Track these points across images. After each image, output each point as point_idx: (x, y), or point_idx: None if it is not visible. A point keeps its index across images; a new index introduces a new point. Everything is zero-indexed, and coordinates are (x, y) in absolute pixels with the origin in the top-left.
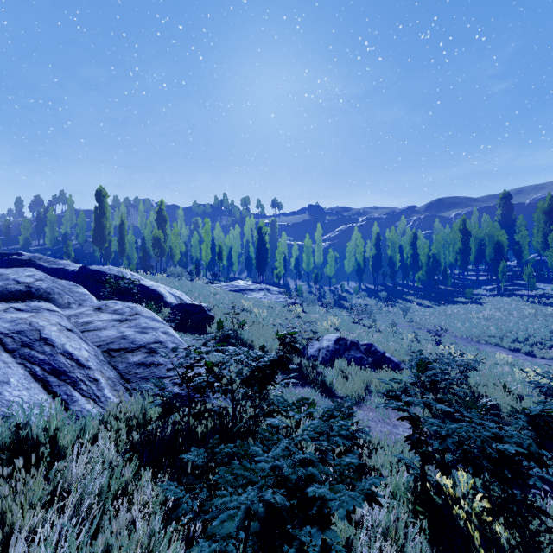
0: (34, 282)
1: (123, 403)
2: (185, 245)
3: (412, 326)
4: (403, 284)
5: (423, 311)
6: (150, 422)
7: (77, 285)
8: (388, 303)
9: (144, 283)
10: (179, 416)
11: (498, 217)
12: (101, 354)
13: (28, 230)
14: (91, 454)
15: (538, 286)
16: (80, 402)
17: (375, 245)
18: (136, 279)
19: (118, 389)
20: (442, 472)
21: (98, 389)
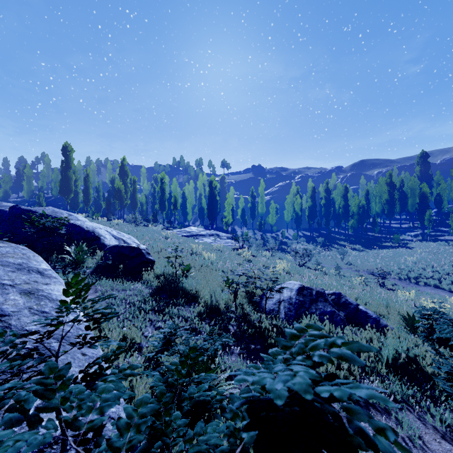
0: None
1: None
2: (145, 197)
3: (350, 268)
4: (334, 231)
5: (358, 254)
6: None
7: None
8: (324, 248)
9: (80, 224)
10: None
11: (416, 173)
12: None
13: (8, 183)
14: None
15: None
16: None
17: (311, 197)
18: (72, 219)
19: None
20: None
21: None
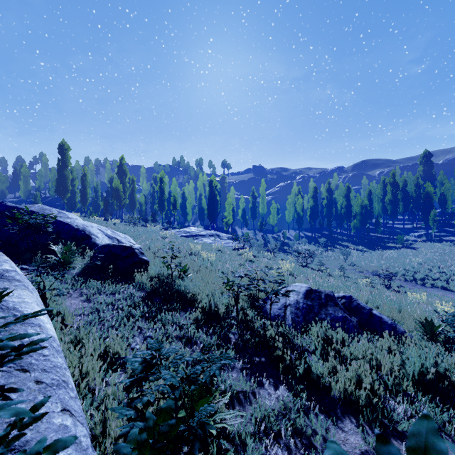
0: None
1: None
2: (145, 197)
3: (354, 269)
4: (336, 232)
5: (362, 255)
6: None
7: None
8: (327, 248)
9: (69, 222)
10: None
11: (419, 173)
12: None
13: (4, 183)
14: None
15: None
16: None
17: (313, 198)
18: (61, 217)
19: None
20: None
21: None
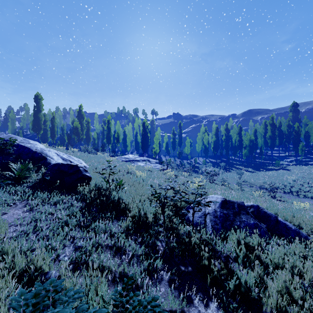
0: None
1: None
2: (97, 134)
3: (246, 184)
4: (232, 159)
5: (251, 175)
6: None
7: None
8: (225, 170)
9: (30, 146)
10: None
11: (290, 117)
12: None
13: None
14: None
15: None
16: None
17: (215, 134)
18: (23, 142)
19: None
20: None
21: None
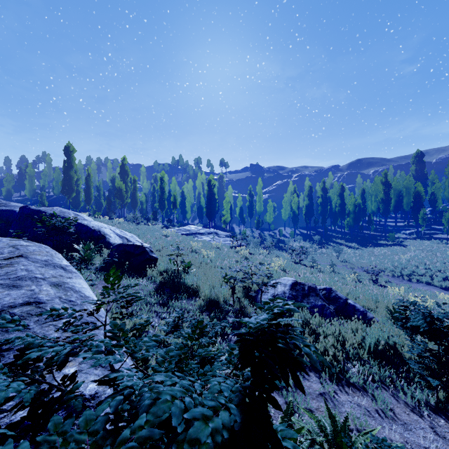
0: None
1: None
2: (145, 196)
3: (346, 265)
4: (331, 230)
5: (354, 252)
6: None
7: None
8: (321, 246)
9: (86, 223)
10: None
11: (412, 172)
12: None
13: (10, 183)
14: None
15: None
16: None
17: (308, 196)
18: (79, 219)
19: None
20: None
21: None
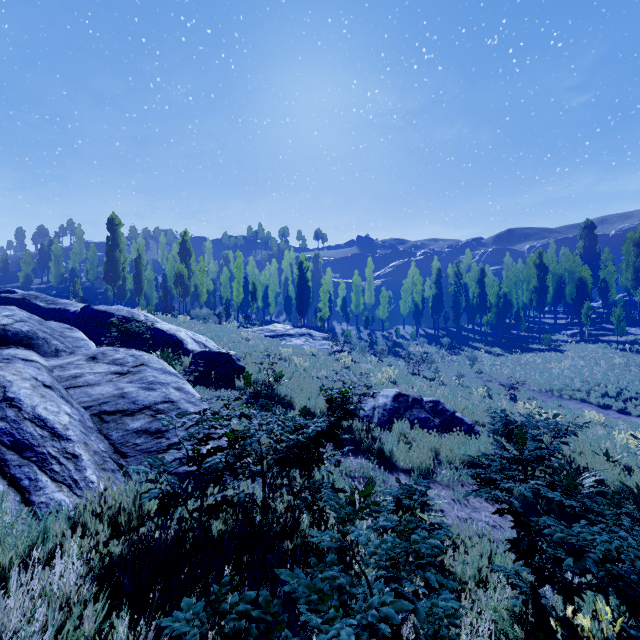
0: (13, 323)
1: (110, 491)
2: (213, 283)
3: (481, 378)
4: (468, 329)
5: (494, 360)
6: (147, 518)
7: (72, 328)
8: (451, 351)
9: (160, 327)
10: (186, 510)
11: (579, 250)
12: (89, 419)
13: (30, 265)
14: (42, 581)
15: (628, 331)
16: (48, 489)
17: (435, 283)
18: (151, 322)
19: (108, 467)
20: (570, 599)
21: (76, 469)
